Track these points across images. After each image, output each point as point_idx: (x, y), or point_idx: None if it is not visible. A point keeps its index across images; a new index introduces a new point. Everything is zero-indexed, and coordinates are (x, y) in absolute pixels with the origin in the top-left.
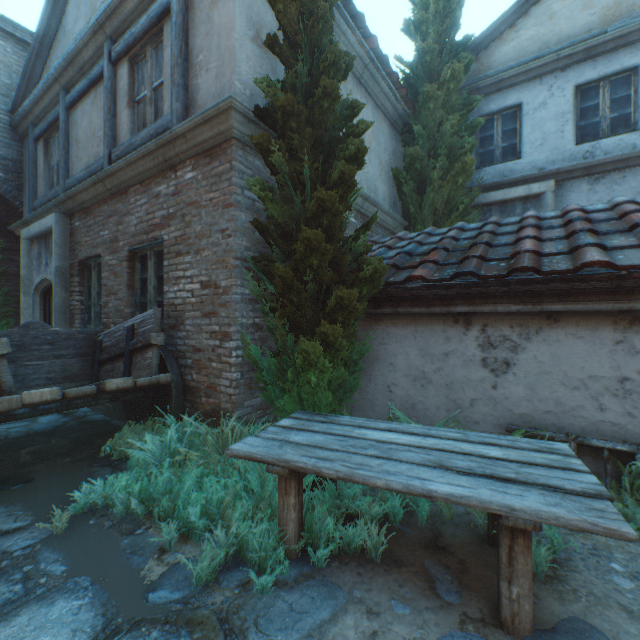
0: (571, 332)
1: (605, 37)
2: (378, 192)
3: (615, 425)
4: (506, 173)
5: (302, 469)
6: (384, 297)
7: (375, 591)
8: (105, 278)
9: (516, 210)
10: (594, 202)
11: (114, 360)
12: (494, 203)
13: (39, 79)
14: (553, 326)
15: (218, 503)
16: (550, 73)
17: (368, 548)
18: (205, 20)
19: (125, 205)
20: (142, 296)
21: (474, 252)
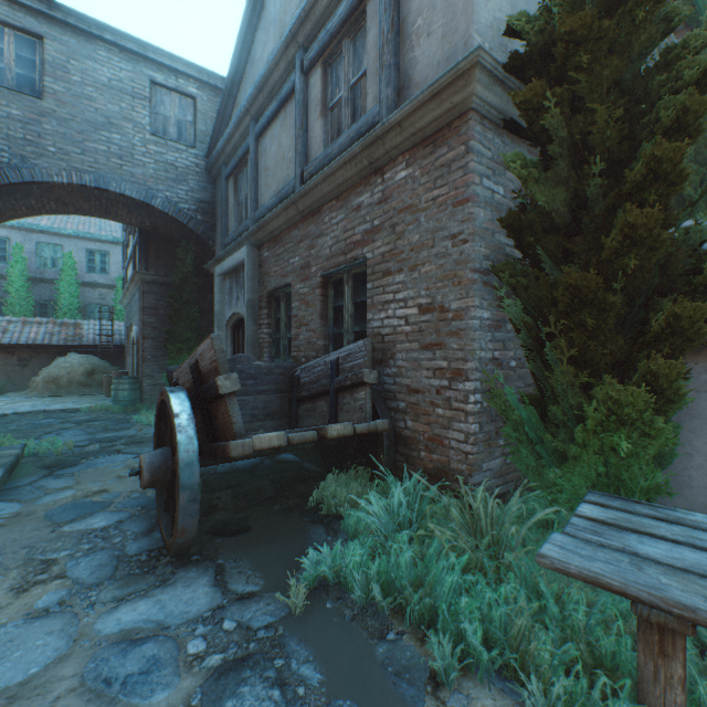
0: None
1: None
2: None
3: None
4: None
5: None
6: None
7: None
8: (295, 308)
9: None
10: None
11: (314, 398)
12: None
13: (229, 119)
14: None
15: (502, 623)
16: None
17: None
18: None
19: (317, 226)
20: (335, 326)
21: None
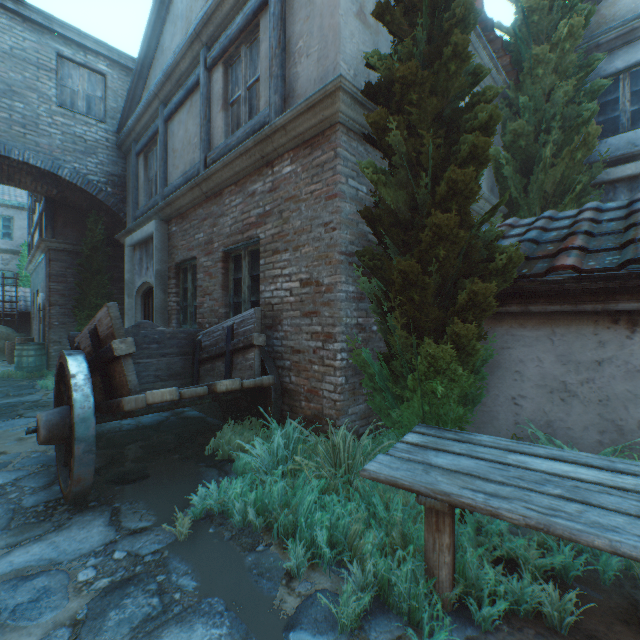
0: None
1: None
2: None
3: None
4: (637, 142)
5: (469, 507)
6: (510, 293)
7: None
8: (200, 279)
9: None
10: None
11: (213, 360)
12: (620, 179)
13: (140, 99)
14: None
15: (344, 527)
16: None
17: (548, 613)
18: (305, 3)
19: (219, 207)
20: (235, 296)
21: None
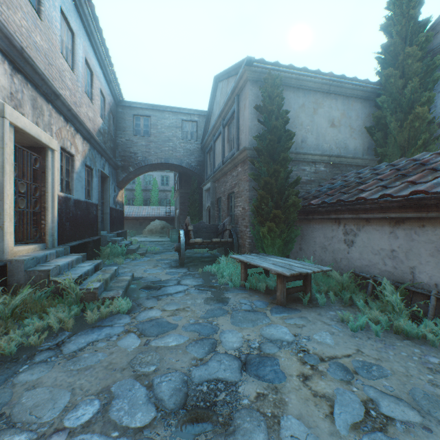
0: (374, 227)
1: None
2: (348, 146)
3: (389, 272)
4: None
5: (241, 260)
6: (308, 211)
7: (255, 294)
8: (222, 205)
9: None
10: None
11: (220, 234)
12: None
13: (208, 130)
14: (368, 224)
15: (231, 273)
16: None
17: (261, 288)
18: (243, 115)
19: (226, 179)
20: (231, 212)
21: (343, 190)
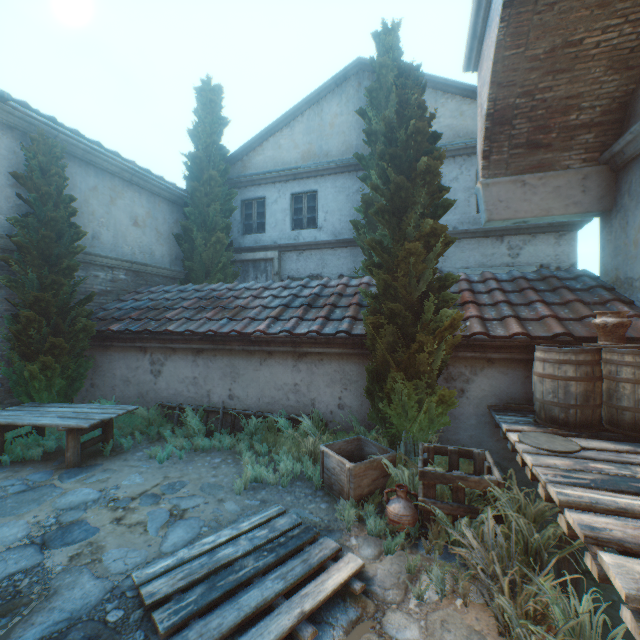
0: (181, 357)
1: (301, 170)
2: (156, 253)
3: (193, 398)
4: (258, 241)
5: None
6: (107, 336)
7: (26, 467)
8: None
9: (262, 267)
10: (299, 267)
11: None
12: (251, 260)
13: None
14: (175, 354)
15: None
16: (279, 182)
17: (36, 456)
18: None
19: None
20: None
21: (150, 314)
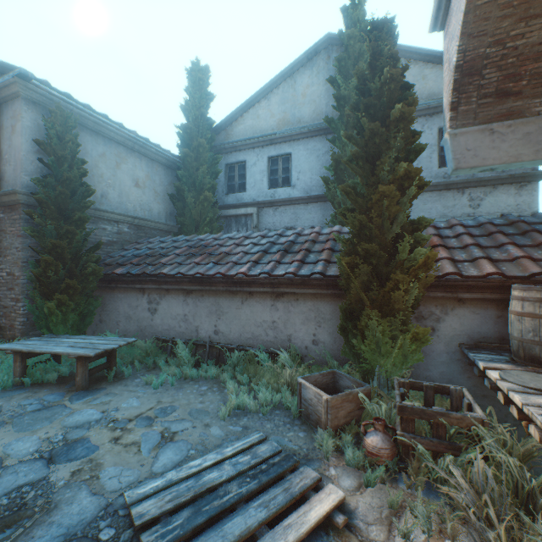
0: (173, 297)
1: (276, 136)
2: (153, 210)
3: (184, 333)
4: (239, 199)
5: (17, 350)
6: (112, 279)
7: (44, 389)
8: None
9: (243, 221)
10: (275, 221)
11: None
12: (233, 216)
13: None
14: (169, 294)
15: None
16: (258, 147)
17: (52, 379)
18: (9, 138)
19: None
20: None
21: (148, 260)
